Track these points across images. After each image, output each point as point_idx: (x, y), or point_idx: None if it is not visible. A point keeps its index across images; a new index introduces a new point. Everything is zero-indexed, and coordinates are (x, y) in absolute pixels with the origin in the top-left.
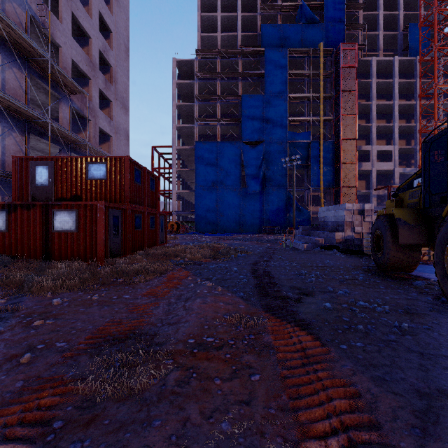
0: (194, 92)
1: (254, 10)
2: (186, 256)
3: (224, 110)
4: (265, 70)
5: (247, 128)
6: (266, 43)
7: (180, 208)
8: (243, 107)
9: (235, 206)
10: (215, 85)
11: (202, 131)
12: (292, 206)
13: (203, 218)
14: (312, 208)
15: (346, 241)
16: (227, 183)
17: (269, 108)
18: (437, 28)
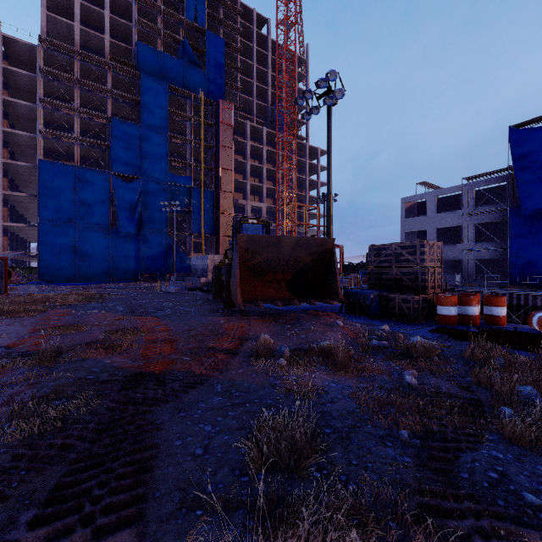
0: (37, 90)
1: (128, 16)
2: (57, 301)
3: (85, 127)
4: (142, 98)
5: (119, 158)
6: (143, 65)
7: (8, 247)
8: (114, 132)
9: (102, 250)
10: (72, 92)
11: (50, 145)
12: (172, 253)
13: (52, 263)
14: (194, 255)
15: (209, 284)
16: (90, 220)
17: (146, 141)
18: (286, 120)
